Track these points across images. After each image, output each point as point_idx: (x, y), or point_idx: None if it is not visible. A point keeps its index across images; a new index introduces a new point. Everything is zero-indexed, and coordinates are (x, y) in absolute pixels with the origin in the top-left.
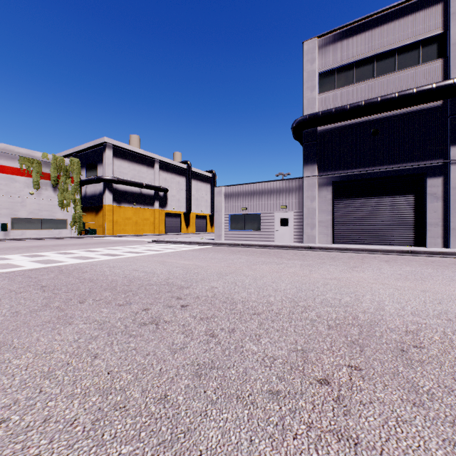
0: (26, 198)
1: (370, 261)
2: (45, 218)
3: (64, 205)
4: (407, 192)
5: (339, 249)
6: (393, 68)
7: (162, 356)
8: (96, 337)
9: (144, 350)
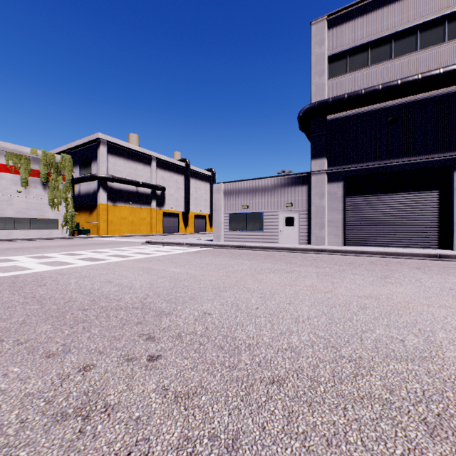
0: (13, 196)
1: (398, 267)
2: (34, 217)
3: (55, 204)
4: (431, 188)
5: (354, 252)
6: (414, 47)
7: None
8: None
9: None
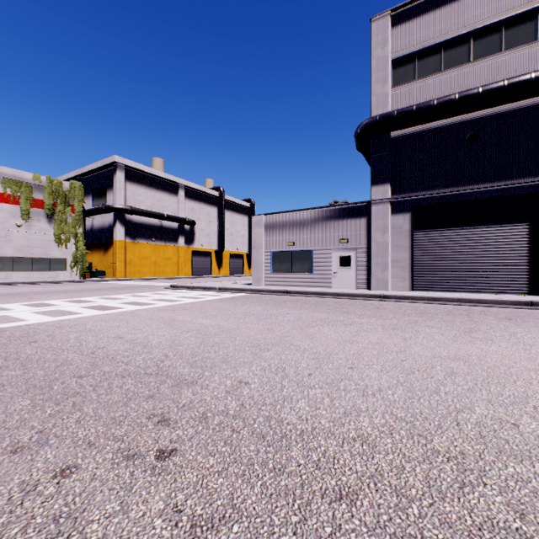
0: (12, 231)
1: (482, 318)
2: (37, 257)
3: (62, 240)
4: (519, 220)
5: (425, 298)
6: (498, 47)
7: None
8: None
9: None
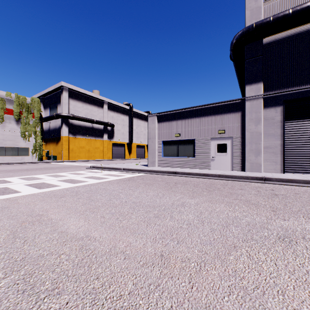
0: None
1: None
2: (8, 146)
3: (26, 136)
4: None
5: (309, 182)
6: None
7: None
8: None
9: None
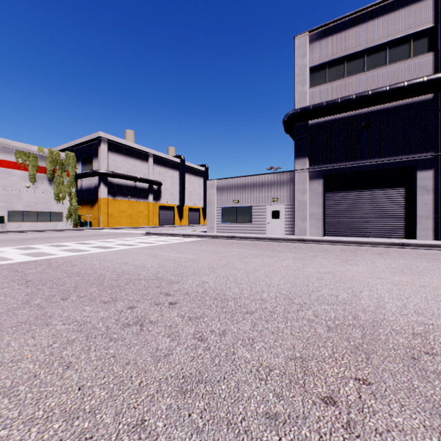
0: (22, 191)
1: (362, 253)
2: (41, 211)
3: (60, 198)
4: (398, 185)
5: (330, 241)
6: (384, 61)
7: (143, 366)
8: (73, 341)
9: (124, 357)
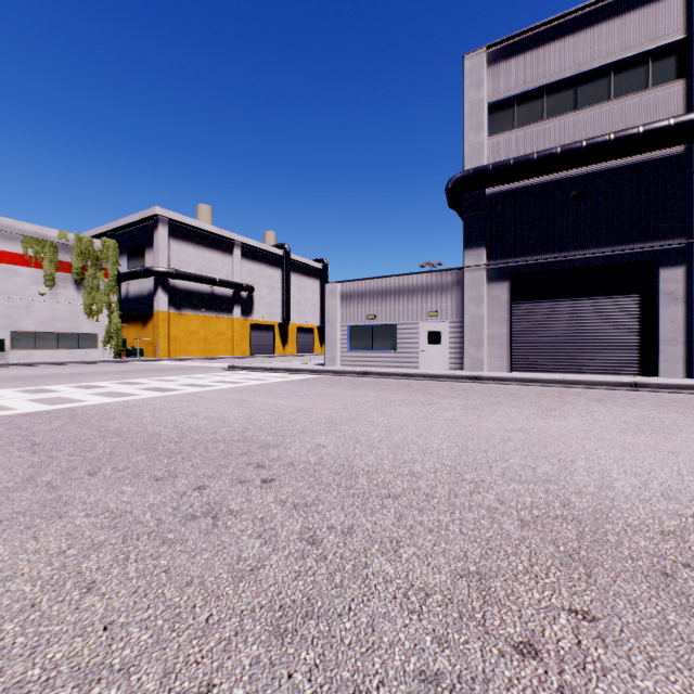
0: (34, 301)
1: (572, 399)
2: (63, 332)
3: (93, 312)
4: (629, 291)
5: (521, 379)
6: (606, 94)
7: (214, 588)
8: (101, 544)
9: (183, 573)
